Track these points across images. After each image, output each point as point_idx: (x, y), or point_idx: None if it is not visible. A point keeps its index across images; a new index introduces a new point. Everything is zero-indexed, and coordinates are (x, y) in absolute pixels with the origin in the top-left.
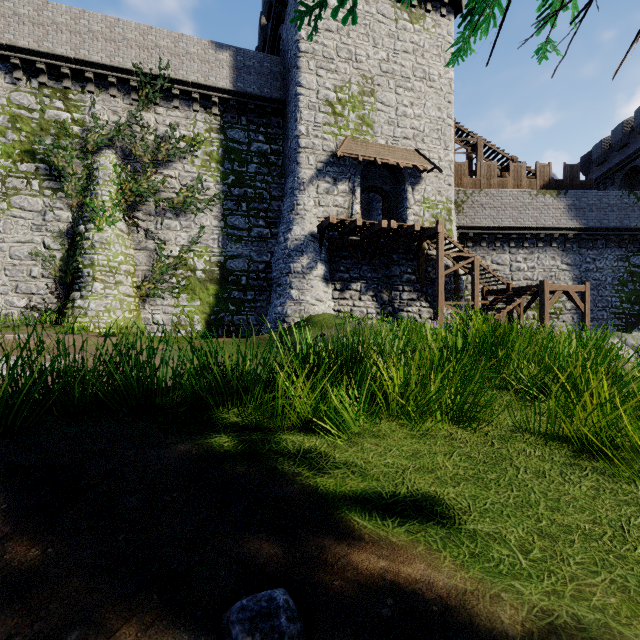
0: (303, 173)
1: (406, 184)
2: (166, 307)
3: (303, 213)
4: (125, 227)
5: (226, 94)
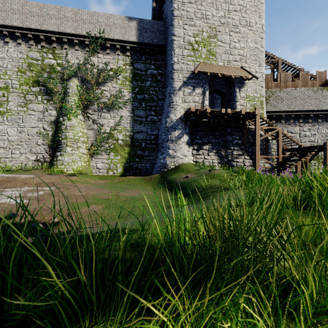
0: (175, 84)
1: (235, 87)
2: (103, 159)
3: (175, 106)
4: (82, 118)
5: (134, 44)
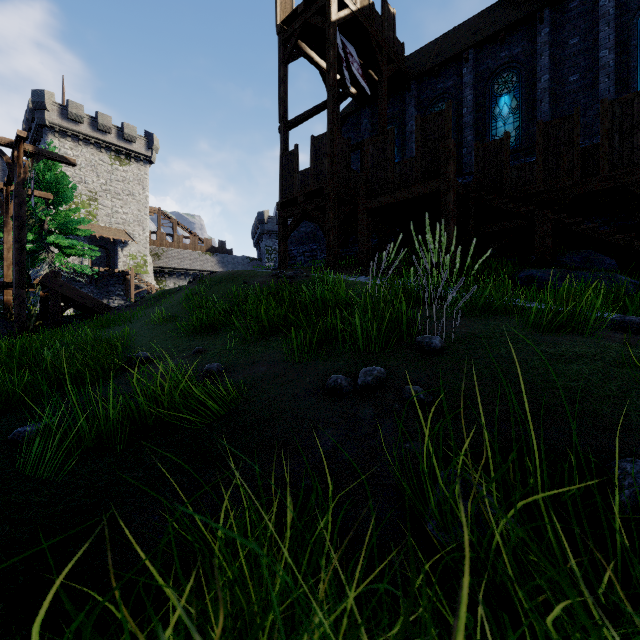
0: None
1: (118, 247)
2: None
3: None
4: None
5: None
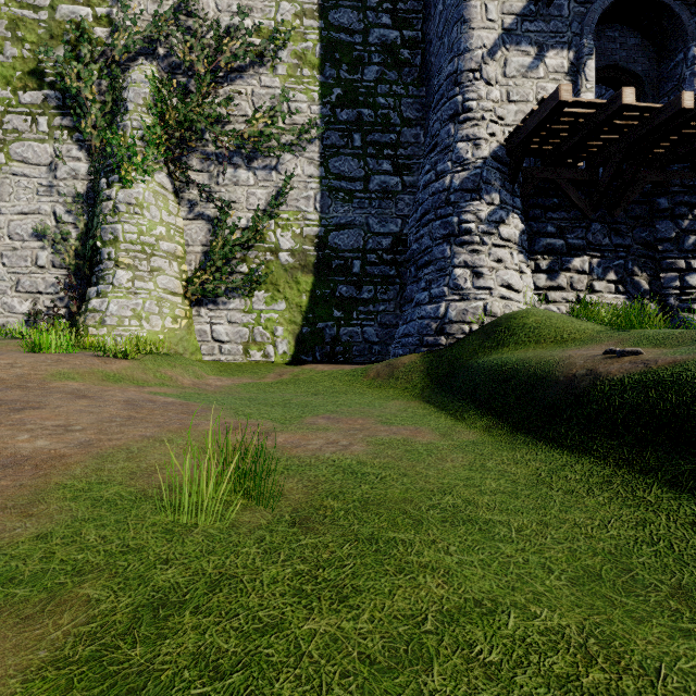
0: (476, 38)
1: (692, 46)
2: (232, 313)
3: (477, 116)
4: (169, 182)
5: None
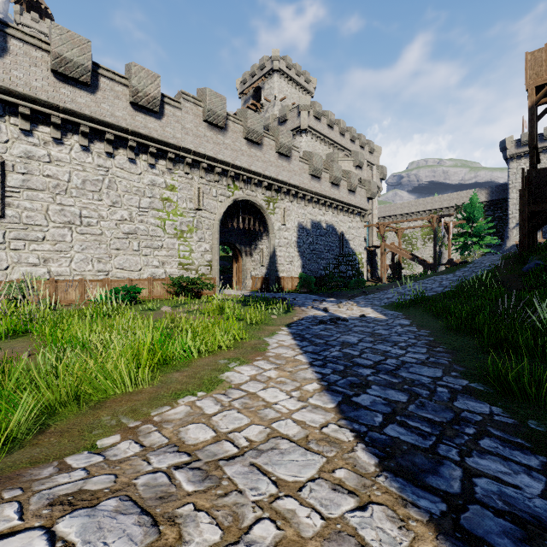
0: (510, 226)
1: None
2: None
3: (510, 239)
4: (452, 248)
5: (484, 202)
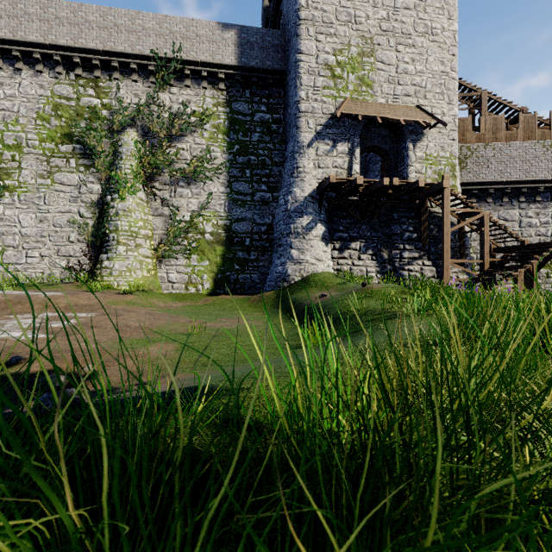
0: (303, 137)
1: (407, 141)
2: (179, 267)
3: (303, 175)
4: (144, 196)
5: (231, 70)
